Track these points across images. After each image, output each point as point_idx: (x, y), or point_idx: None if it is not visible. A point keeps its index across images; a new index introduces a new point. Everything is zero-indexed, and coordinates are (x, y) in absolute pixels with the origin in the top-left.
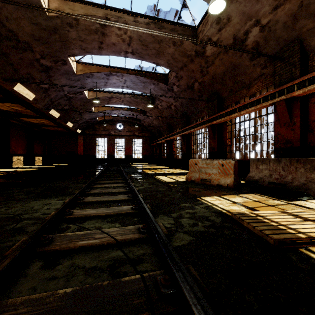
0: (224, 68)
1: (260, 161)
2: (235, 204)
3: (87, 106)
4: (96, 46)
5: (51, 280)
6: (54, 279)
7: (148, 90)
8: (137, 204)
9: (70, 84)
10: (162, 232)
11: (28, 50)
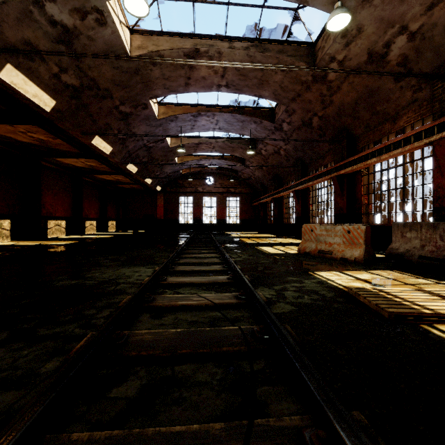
0: (356, 95)
1: (407, 226)
2: (358, 280)
3: (169, 156)
4: (182, 83)
5: (161, 325)
6: (164, 325)
7: (247, 131)
8: (233, 274)
9: (150, 131)
10: (260, 299)
11: (107, 98)
